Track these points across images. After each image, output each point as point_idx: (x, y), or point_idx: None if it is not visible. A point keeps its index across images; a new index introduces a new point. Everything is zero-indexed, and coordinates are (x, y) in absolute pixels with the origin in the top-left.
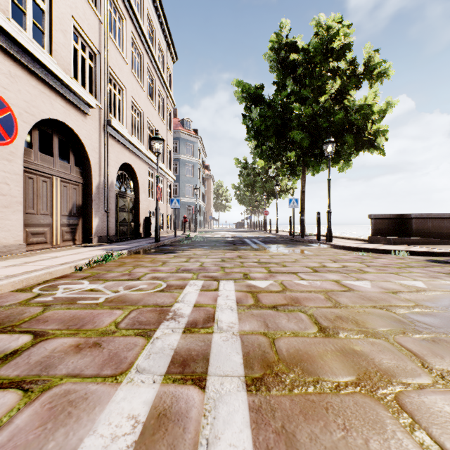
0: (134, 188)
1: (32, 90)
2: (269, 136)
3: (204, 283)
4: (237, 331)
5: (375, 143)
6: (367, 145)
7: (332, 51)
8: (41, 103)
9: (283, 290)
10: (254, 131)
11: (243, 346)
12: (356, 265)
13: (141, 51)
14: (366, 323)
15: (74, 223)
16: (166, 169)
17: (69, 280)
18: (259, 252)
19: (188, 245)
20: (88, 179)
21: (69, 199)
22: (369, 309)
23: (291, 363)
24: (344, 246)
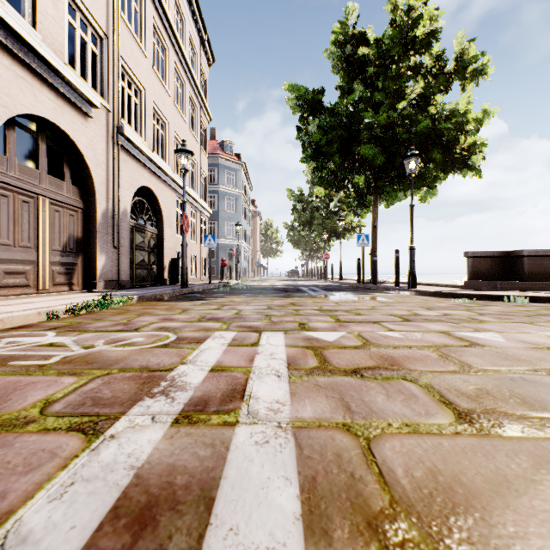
0: (157, 220)
1: (4, 72)
2: (331, 154)
3: (237, 335)
4: (287, 420)
5: (468, 162)
6: (458, 166)
7: (414, 41)
8: (18, 91)
9: (365, 345)
10: (311, 148)
11: (301, 459)
12: (463, 313)
13: (166, 44)
14: (544, 402)
15: (71, 262)
16: (200, 200)
17: (27, 332)
18: (319, 299)
19: (224, 293)
20: (90, 204)
21: (63, 228)
22: (530, 376)
23: (429, 514)
24: (435, 292)
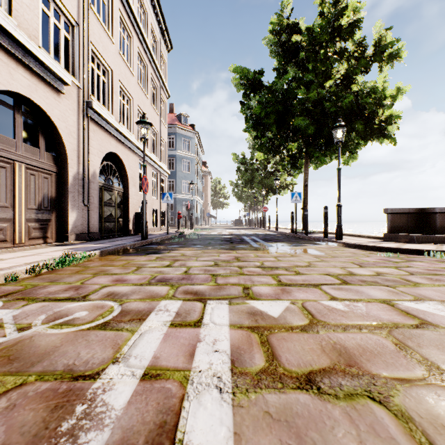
0: (123, 181)
1: None
2: (270, 125)
3: (182, 307)
4: None
5: (385, 132)
6: (376, 134)
7: (340, 30)
8: None
9: (312, 325)
10: (253, 120)
11: None
12: (394, 271)
13: (131, 33)
14: None
15: (45, 218)
16: (160, 163)
17: None
18: (260, 252)
19: (178, 244)
20: (63, 168)
21: (38, 190)
22: None
23: None
24: (361, 245)
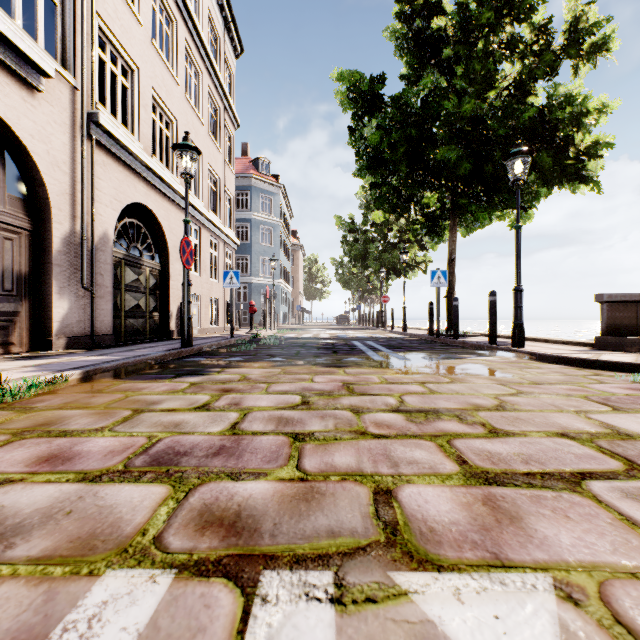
0: (160, 251)
1: None
2: (396, 162)
3: (152, 633)
4: None
5: (583, 172)
6: (568, 177)
7: (512, 3)
8: None
9: None
10: (368, 157)
11: None
12: None
13: (173, 15)
14: None
15: (7, 310)
16: (223, 226)
17: None
18: (389, 371)
19: (244, 354)
20: (43, 223)
21: None
22: None
23: None
24: (569, 357)
